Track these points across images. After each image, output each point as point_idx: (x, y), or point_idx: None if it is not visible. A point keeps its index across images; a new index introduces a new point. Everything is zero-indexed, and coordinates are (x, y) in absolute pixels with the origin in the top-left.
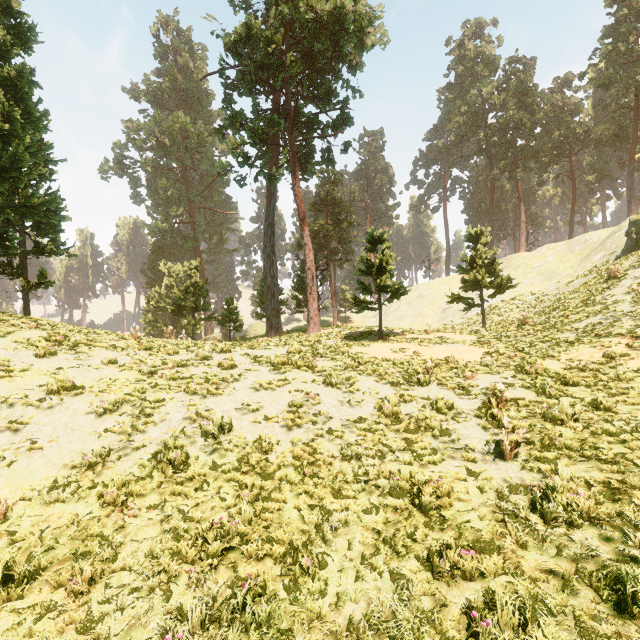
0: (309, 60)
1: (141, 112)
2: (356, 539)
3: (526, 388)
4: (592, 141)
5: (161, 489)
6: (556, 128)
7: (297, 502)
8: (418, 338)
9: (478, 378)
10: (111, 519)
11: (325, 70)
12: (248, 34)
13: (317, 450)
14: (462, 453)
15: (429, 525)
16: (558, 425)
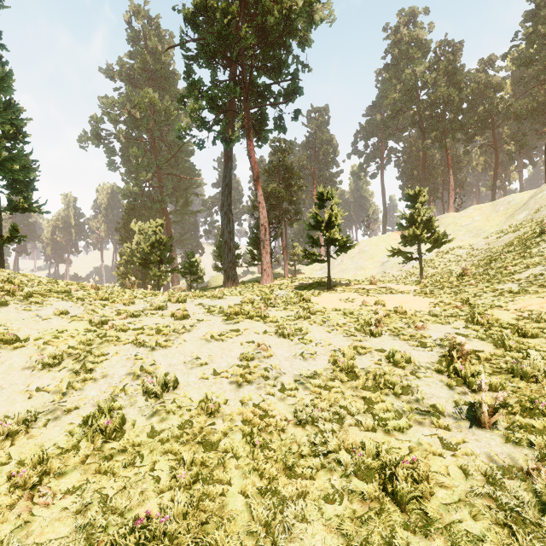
0: (263, 35)
1: (115, 90)
2: (316, 545)
3: (482, 339)
4: (513, 115)
5: (85, 466)
6: (481, 103)
7: (243, 485)
8: (364, 288)
9: (429, 328)
10: (16, 509)
11: (277, 43)
12: (206, 6)
13: (268, 412)
14: (432, 418)
15: (409, 526)
16: (531, 383)
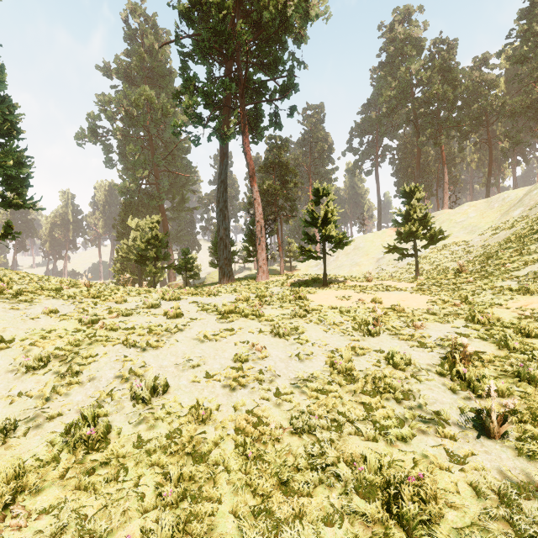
0: (258, 31)
1: (113, 87)
2: None
3: (483, 339)
4: (507, 112)
5: (63, 481)
6: (475, 101)
7: (235, 504)
8: (360, 285)
9: (428, 327)
10: None
11: (273, 40)
12: (201, 1)
13: (262, 419)
14: (436, 427)
15: None
16: None
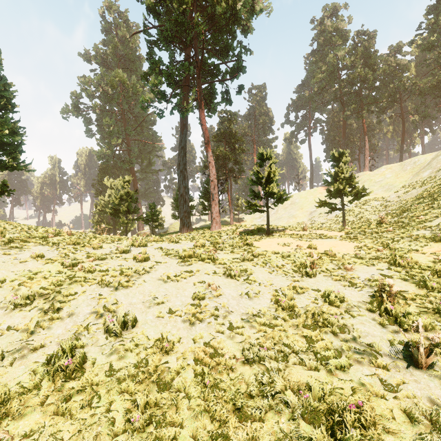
0: (212, 23)
1: (92, 71)
2: None
3: (405, 280)
4: (417, 91)
5: (43, 407)
6: (391, 82)
7: (195, 428)
8: (298, 234)
9: (357, 269)
10: None
11: (224, 30)
12: None
13: (218, 351)
14: (370, 358)
15: None
16: None
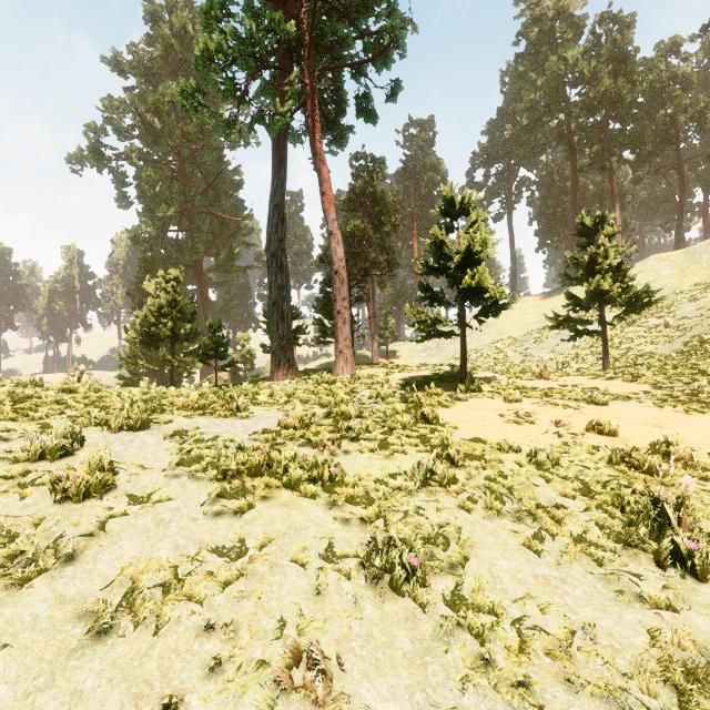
0: None
1: (127, 90)
2: None
3: None
4: (708, 122)
5: None
6: (661, 106)
7: None
8: (535, 388)
9: None
10: None
11: None
12: None
13: None
14: None
15: None
16: None
